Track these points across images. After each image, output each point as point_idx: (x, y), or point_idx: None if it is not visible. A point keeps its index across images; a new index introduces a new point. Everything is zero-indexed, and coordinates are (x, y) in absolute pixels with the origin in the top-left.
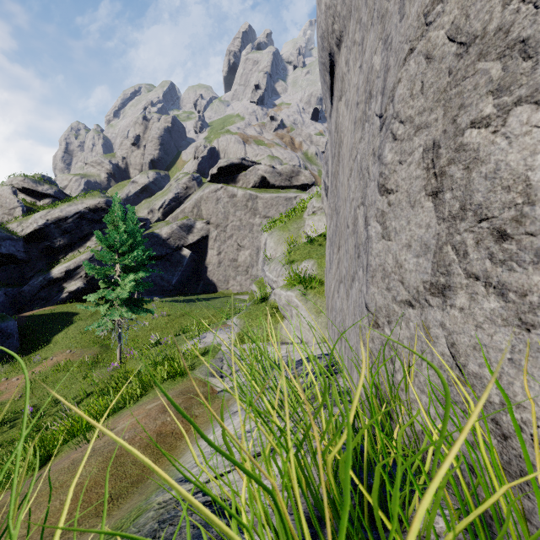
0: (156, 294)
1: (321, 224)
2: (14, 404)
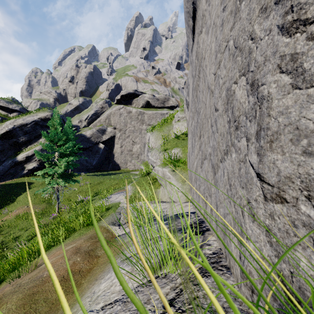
0: (83, 171)
1: (183, 127)
2: None
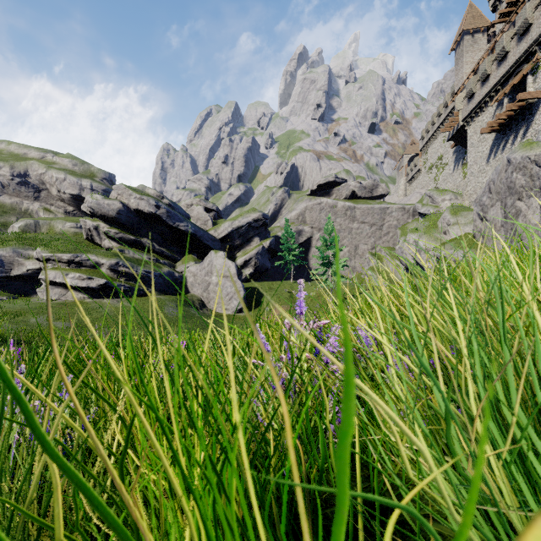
0: (278, 280)
1: (459, 230)
2: None
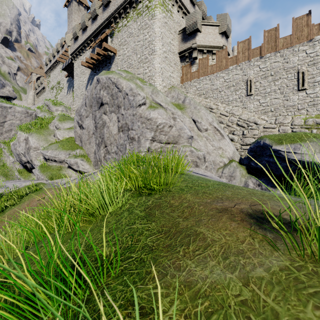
0: None
1: (65, 134)
2: None
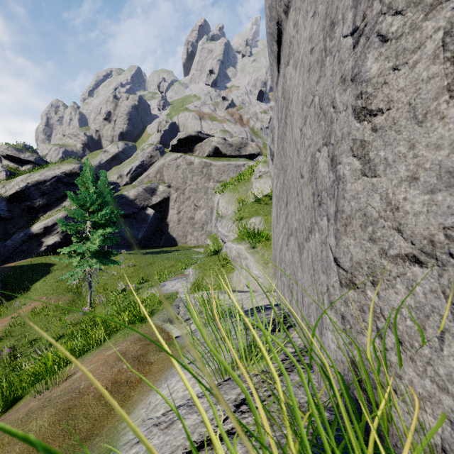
0: (124, 247)
1: (266, 186)
2: None
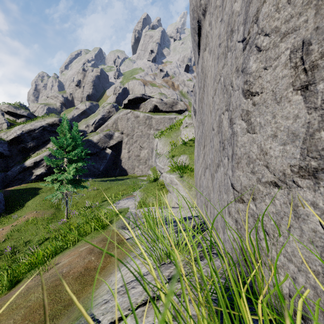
0: (90, 176)
1: (191, 133)
2: (0, 245)
